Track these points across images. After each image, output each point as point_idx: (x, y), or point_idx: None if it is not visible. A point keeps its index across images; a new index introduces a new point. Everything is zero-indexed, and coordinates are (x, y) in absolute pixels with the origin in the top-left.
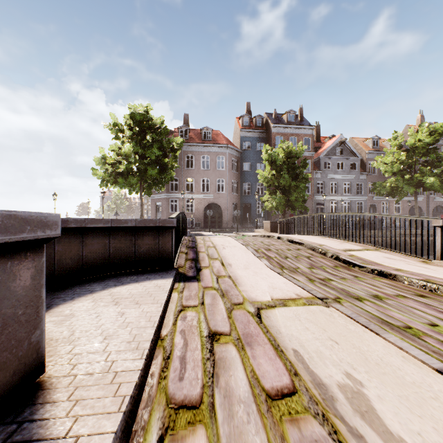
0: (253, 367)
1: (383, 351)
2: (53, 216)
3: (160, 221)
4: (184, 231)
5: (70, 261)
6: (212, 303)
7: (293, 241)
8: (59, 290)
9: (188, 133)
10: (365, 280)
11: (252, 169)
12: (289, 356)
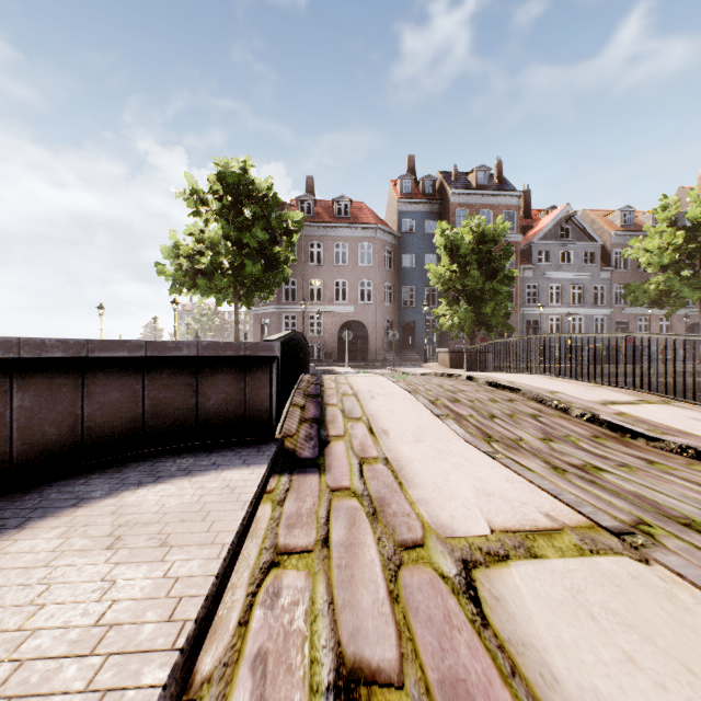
0: None
1: None
2: None
3: (248, 347)
4: (303, 366)
5: (53, 428)
6: (349, 541)
7: (497, 385)
8: (12, 495)
9: (313, 207)
10: (676, 472)
11: (418, 264)
12: None
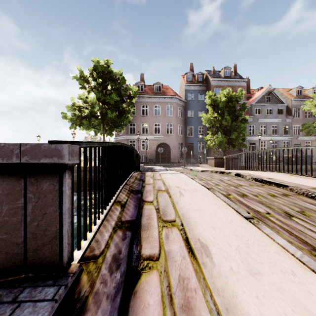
0: None
1: None
2: None
3: (24, 150)
4: (134, 167)
5: None
6: None
7: (263, 181)
8: None
9: (143, 88)
10: None
11: (195, 115)
12: None
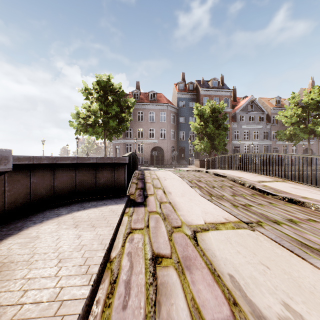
0: (193, 295)
1: (314, 278)
2: (2, 151)
3: (116, 159)
4: (135, 167)
5: (44, 190)
6: (156, 226)
7: (217, 175)
8: (32, 214)
9: (139, 96)
10: (279, 206)
11: (186, 121)
12: (226, 282)
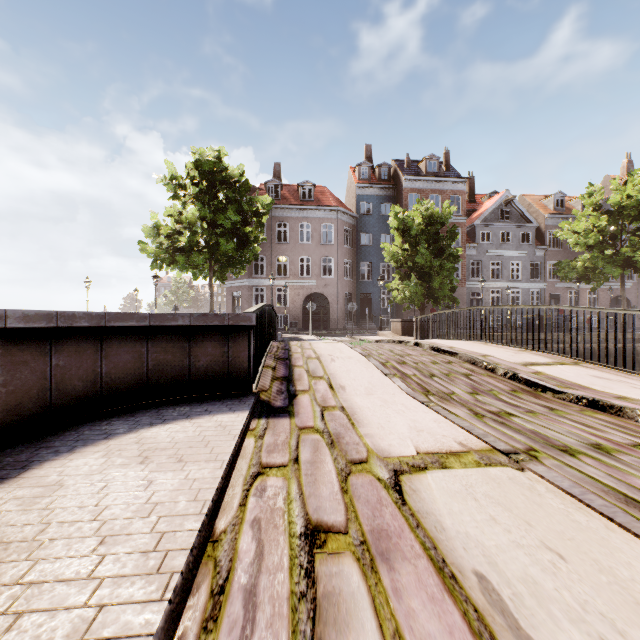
0: (398, 624)
1: None
2: None
3: (231, 318)
4: (272, 334)
5: (80, 382)
6: (313, 460)
7: (439, 350)
8: (55, 432)
9: (280, 191)
10: (570, 416)
11: (374, 242)
12: (471, 593)
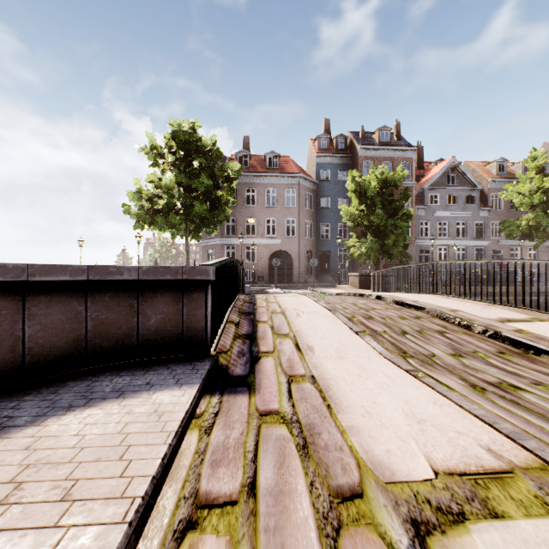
0: None
1: None
2: None
3: (185, 271)
4: (239, 287)
5: None
6: (279, 487)
7: (404, 304)
8: None
9: (249, 161)
10: None
11: (333, 205)
12: None
